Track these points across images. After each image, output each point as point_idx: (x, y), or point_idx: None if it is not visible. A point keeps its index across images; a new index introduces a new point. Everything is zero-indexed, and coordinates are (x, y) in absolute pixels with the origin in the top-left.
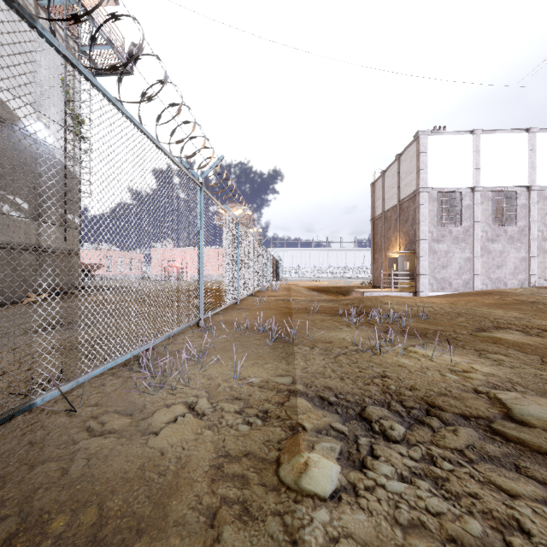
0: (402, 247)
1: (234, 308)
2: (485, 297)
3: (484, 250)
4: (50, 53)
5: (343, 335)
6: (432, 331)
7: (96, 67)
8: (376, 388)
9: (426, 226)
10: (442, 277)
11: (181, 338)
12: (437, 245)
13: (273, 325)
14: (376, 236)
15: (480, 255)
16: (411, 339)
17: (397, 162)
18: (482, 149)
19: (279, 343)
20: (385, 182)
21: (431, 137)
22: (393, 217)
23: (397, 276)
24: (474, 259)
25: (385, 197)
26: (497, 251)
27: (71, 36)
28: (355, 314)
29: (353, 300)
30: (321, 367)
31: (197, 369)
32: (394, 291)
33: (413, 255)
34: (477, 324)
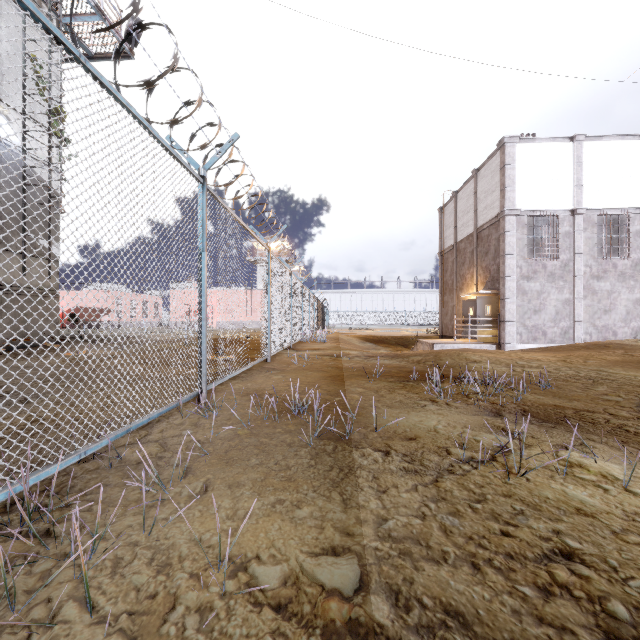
0: (480, 286)
1: (262, 368)
2: (603, 352)
3: (587, 290)
4: (14, 20)
5: (431, 421)
6: (572, 411)
7: (83, 48)
8: (581, 617)
9: (513, 258)
10: (533, 324)
11: (160, 428)
12: (527, 284)
13: (316, 405)
14: (445, 273)
15: (583, 297)
16: (551, 432)
17: (474, 180)
18: (585, 161)
19: (327, 441)
20: (457, 206)
21: (519, 145)
22: (468, 249)
23: (474, 323)
24: (575, 301)
25: (457, 225)
26: (605, 291)
27: (46, 1)
28: (437, 379)
29: (426, 356)
30: (416, 517)
31: (148, 528)
32: (472, 343)
33: (496, 297)
34: (635, 398)
